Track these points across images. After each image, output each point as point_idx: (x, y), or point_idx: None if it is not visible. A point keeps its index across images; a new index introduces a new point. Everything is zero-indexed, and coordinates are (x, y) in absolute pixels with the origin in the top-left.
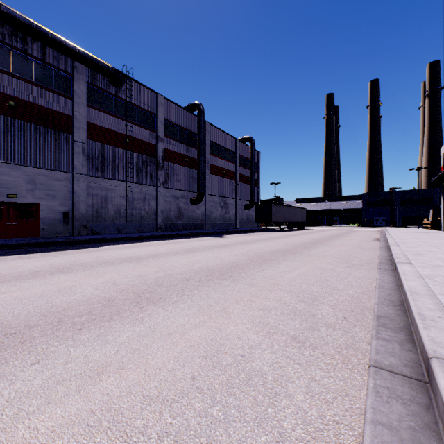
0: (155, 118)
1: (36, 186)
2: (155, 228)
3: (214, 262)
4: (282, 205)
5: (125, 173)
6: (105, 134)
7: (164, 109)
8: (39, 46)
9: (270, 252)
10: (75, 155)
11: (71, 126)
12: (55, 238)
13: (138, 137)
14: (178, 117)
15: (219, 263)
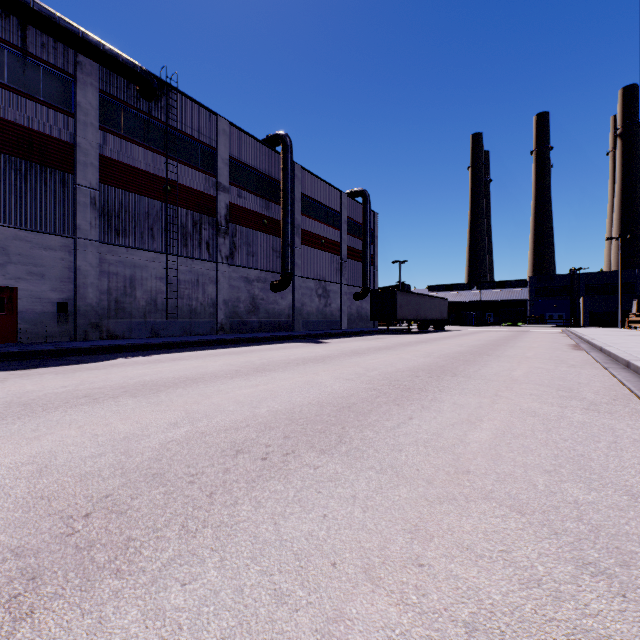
0: (214, 155)
1: (9, 259)
2: (214, 329)
3: (305, 396)
4: (413, 293)
5: (165, 241)
6: (130, 177)
7: (228, 140)
8: (14, 25)
9: (408, 371)
10: (79, 209)
11: (71, 161)
12: (39, 345)
13: (186, 182)
14: (251, 155)
15: (314, 400)
